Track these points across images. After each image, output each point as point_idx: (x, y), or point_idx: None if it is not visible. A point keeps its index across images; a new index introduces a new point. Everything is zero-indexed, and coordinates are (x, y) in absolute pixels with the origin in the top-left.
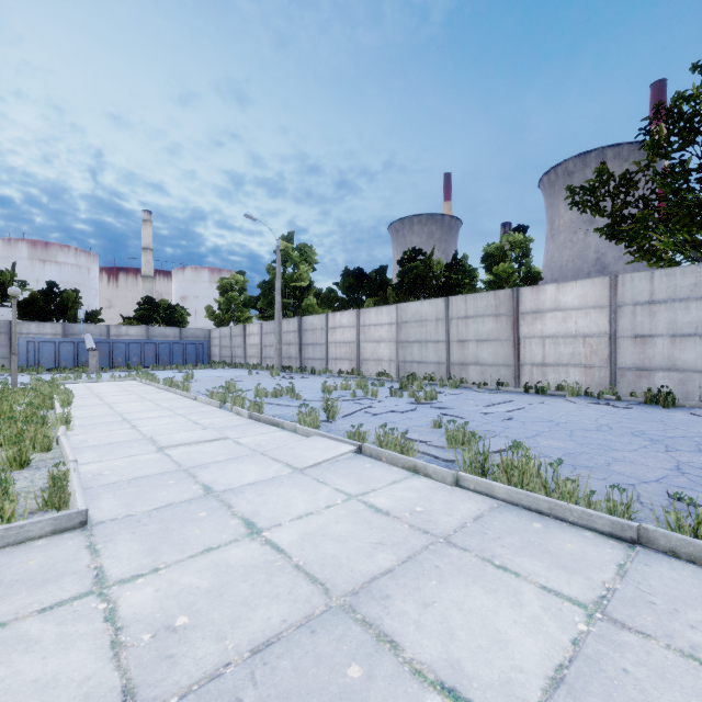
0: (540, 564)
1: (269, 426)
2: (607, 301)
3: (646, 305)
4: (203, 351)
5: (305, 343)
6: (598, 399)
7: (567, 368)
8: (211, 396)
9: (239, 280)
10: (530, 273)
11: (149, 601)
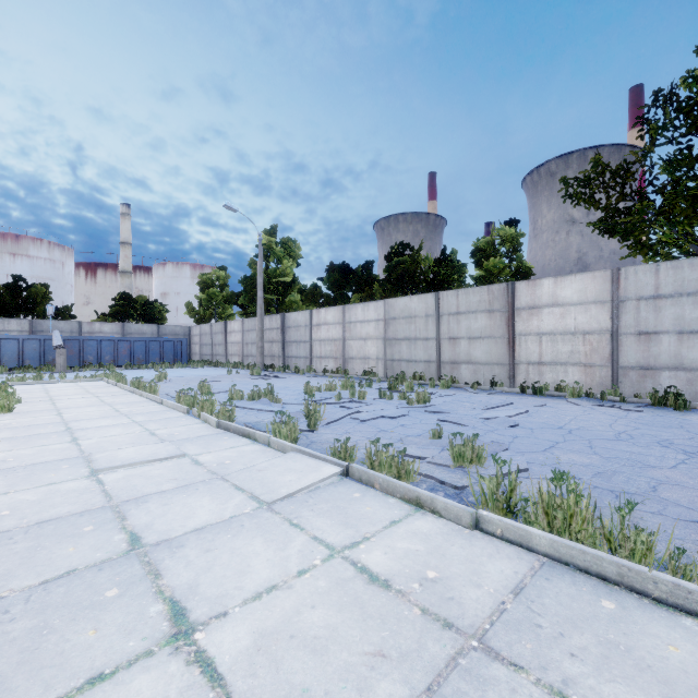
0: None
1: (239, 437)
2: (608, 295)
3: (651, 300)
4: (181, 349)
5: (288, 341)
6: (601, 401)
7: (566, 366)
8: (178, 399)
9: (221, 275)
10: (521, 268)
11: None
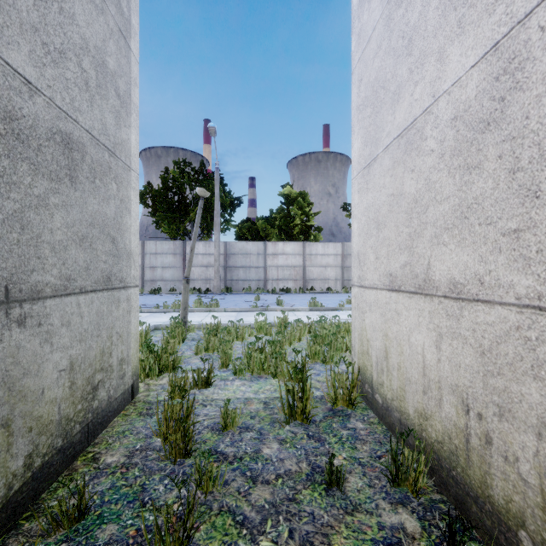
0: None
1: None
2: (141, 251)
3: (154, 254)
4: None
5: None
6: None
7: None
8: None
9: None
10: None
11: None
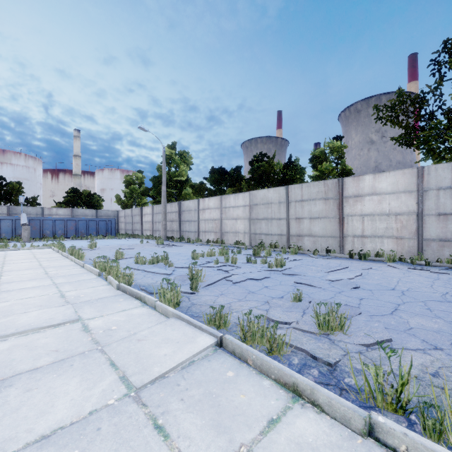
0: None
1: (132, 299)
2: (415, 186)
3: (448, 189)
4: (111, 226)
5: (183, 220)
6: (412, 264)
7: (382, 239)
8: (95, 264)
9: (139, 176)
10: (344, 170)
11: None
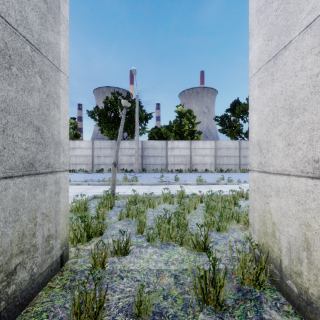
0: None
1: None
2: (91, 147)
3: (99, 149)
4: None
5: None
6: (88, 172)
7: (82, 164)
8: None
9: None
10: (77, 134)
11: None
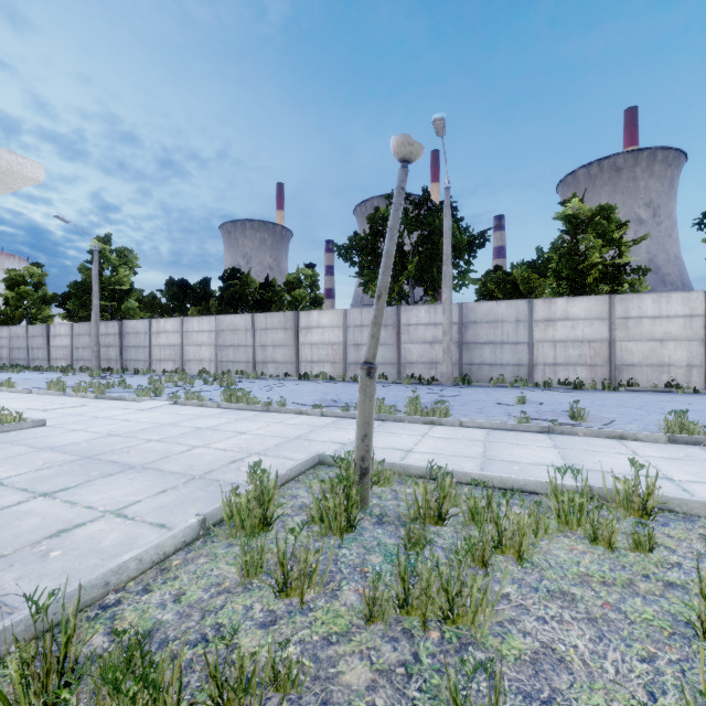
0: (232, 416)
1: (114, 400)
2: (342, 323)
3: (359, 327)
4: None
5: (127, 346)
6: (334, 381)
7: (324, 363)
8: (48, 389)
9: (36, 273)
10: (317, 298)
11: (99, 429)
